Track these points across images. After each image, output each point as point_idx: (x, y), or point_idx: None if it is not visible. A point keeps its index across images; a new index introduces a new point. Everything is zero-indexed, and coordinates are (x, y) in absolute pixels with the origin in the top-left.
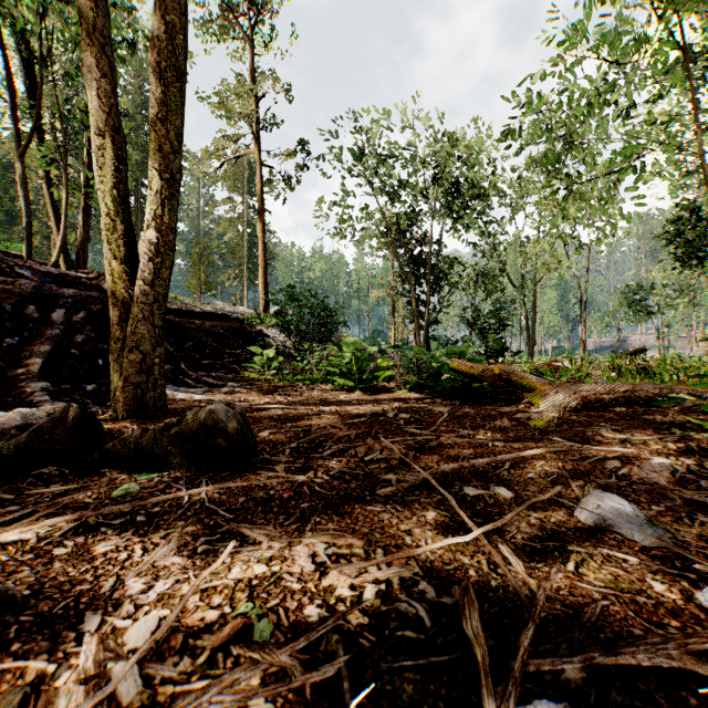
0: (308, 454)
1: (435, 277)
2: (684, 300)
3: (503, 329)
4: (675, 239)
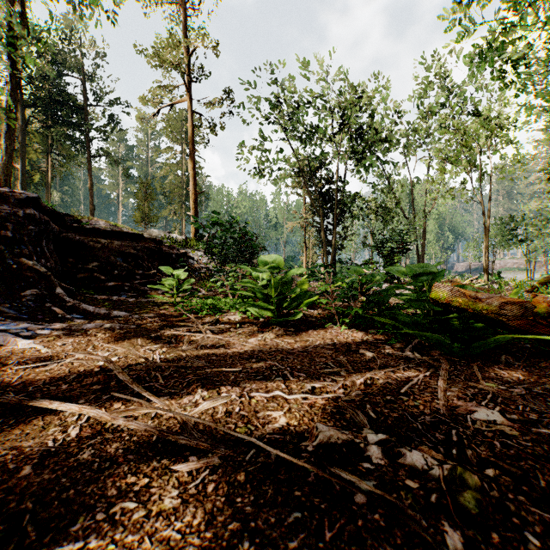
0: None
1: (340, 210)
2: None
3: (406, 252)
4: None
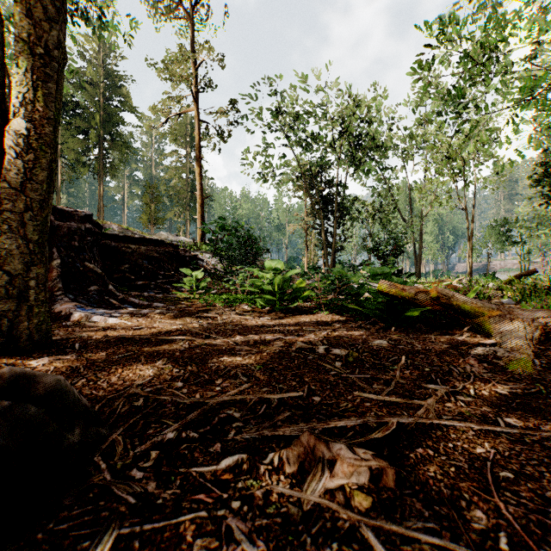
0: (190, 463)
1: (340, 213)
2: (545, 231)
3: (399, 254)
4: (542, 180)
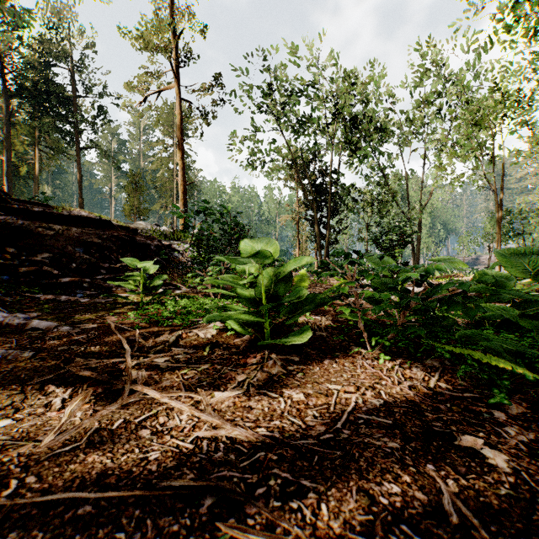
0: None
1: (334, 202)
2: None
3: (406, 245)
4: None
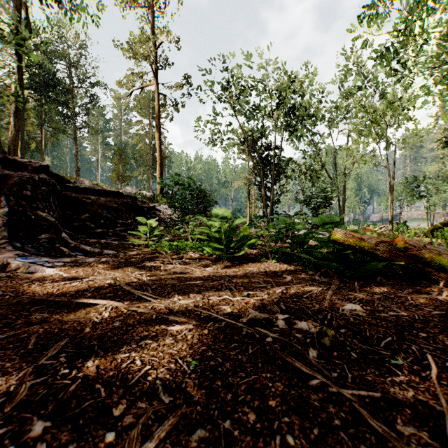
0: None
1: (277, 171)
2: None
3: (328, 206)
4: None
